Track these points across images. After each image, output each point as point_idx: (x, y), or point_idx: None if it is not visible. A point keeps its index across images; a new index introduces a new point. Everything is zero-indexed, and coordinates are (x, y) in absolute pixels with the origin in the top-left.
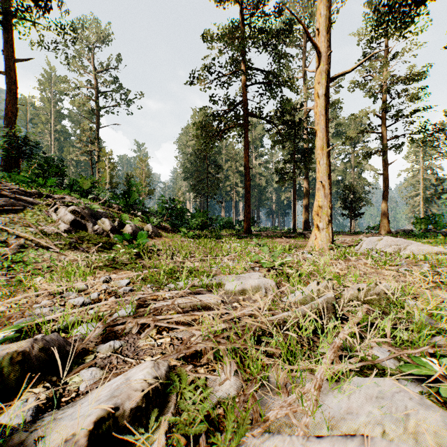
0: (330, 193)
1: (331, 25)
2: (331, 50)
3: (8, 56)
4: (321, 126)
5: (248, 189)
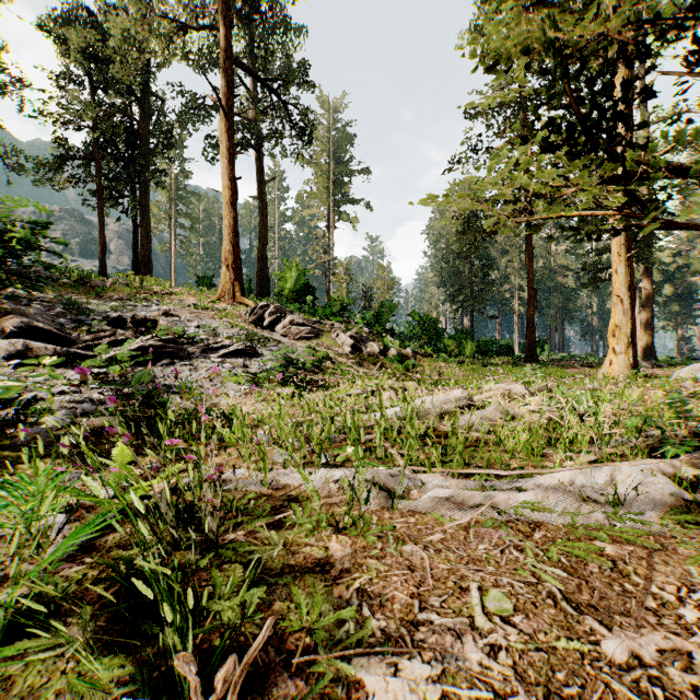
0: (633, 309)
1: (633, 100)
2: (630, 135)
3: (261, 181)
4: (618, 228)
5: (532, 300)
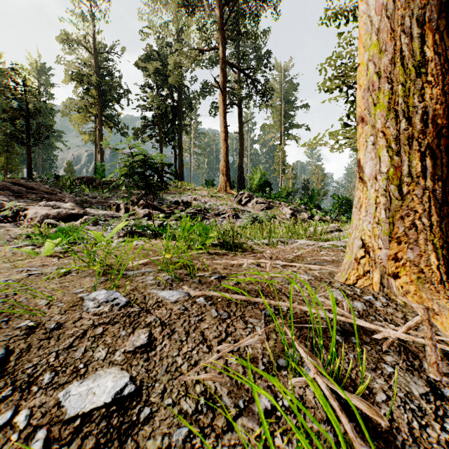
0: None
1: None
2: None
3: (239, 123)
4: None
5: None
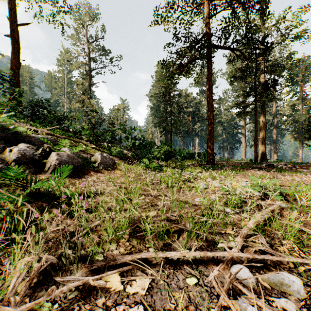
0: None
1: None
2: None
3: (13, 21)
4: None
5: (212, 120)
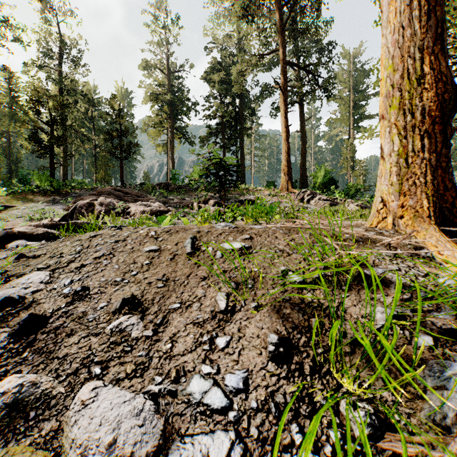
0: None
1: None
2: None
3: (302, 121)
4: None
5: None
